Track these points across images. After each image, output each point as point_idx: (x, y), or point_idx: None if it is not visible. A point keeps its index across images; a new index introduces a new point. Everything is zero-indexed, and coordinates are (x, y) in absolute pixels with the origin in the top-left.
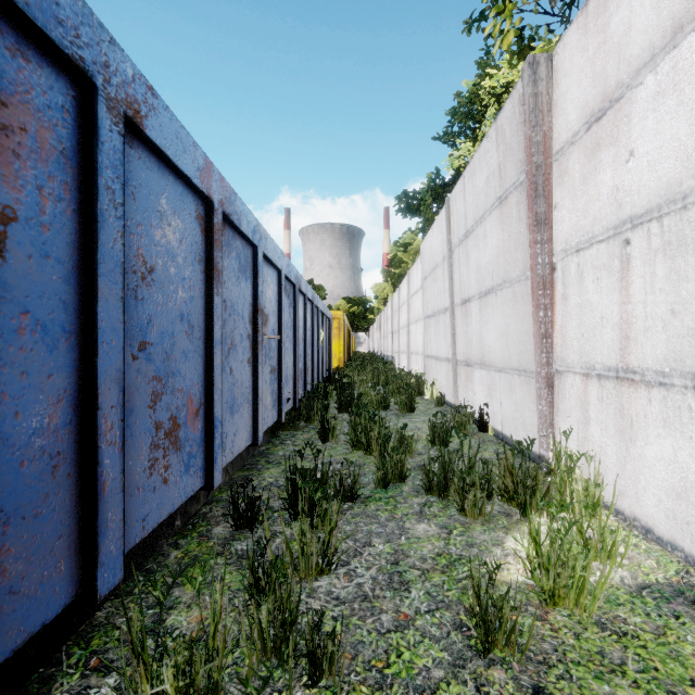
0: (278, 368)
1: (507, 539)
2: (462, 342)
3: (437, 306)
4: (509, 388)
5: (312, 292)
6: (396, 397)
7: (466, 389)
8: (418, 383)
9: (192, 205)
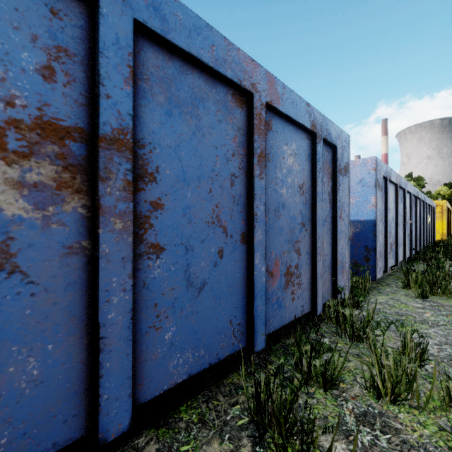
0: (409, 234)
1: None
2: None
3: None
4: None
5: (423, 196)
6: None
7: None
8: None
9: (393, 188)
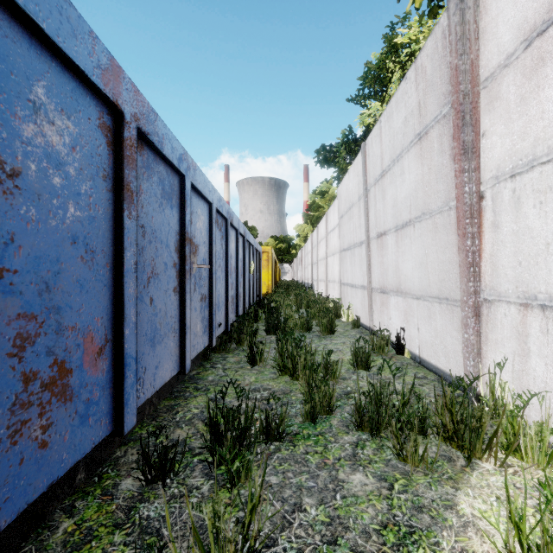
0: (209, 296)
1: (459, 497)
2: (377, 271)
3: (352, 240)
4: (428, 315)
5: (243, 228)
6: (318, 321)
7: (381, 313)
8: (336, 307)
9: (93, 110)
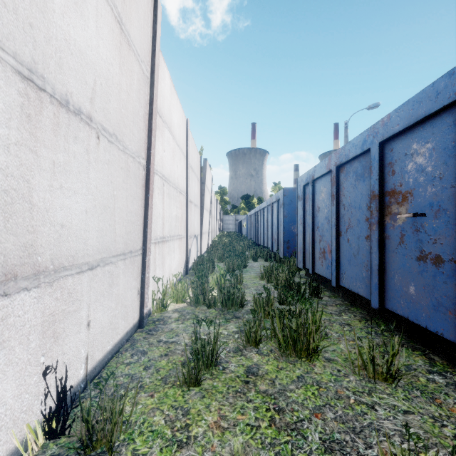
0: None
1: None
2: None
3: None
4: (111, 282)
5: None
6: None
7: None
8: None
9: (329, 178)
